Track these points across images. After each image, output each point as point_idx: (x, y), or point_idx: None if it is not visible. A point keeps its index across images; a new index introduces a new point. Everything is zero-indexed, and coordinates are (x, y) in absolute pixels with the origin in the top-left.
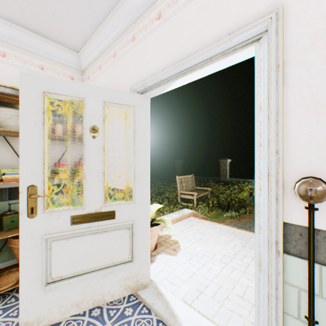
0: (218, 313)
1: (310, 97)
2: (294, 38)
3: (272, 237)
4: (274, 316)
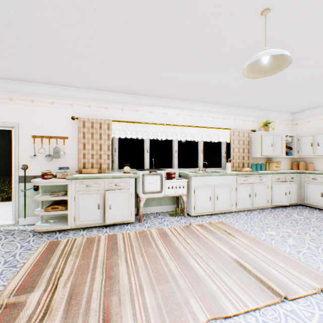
0: (0, 221)
1: (25, 147)
2: (22, 133)
3: (17, 180)
4: (17, 199)
